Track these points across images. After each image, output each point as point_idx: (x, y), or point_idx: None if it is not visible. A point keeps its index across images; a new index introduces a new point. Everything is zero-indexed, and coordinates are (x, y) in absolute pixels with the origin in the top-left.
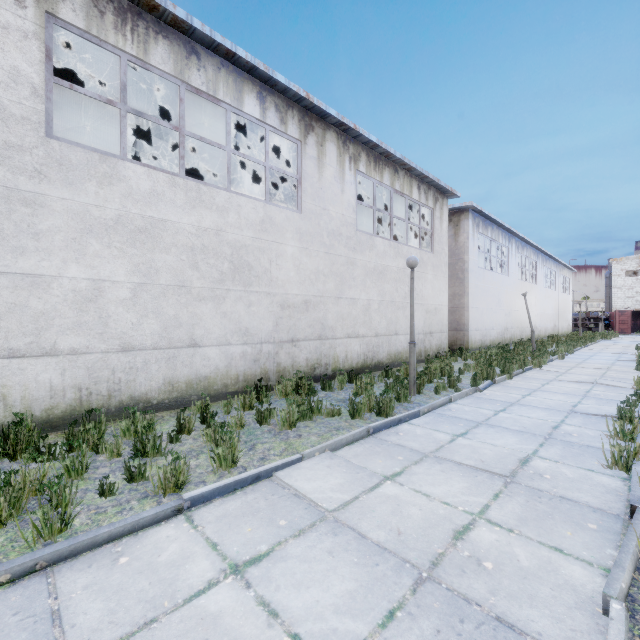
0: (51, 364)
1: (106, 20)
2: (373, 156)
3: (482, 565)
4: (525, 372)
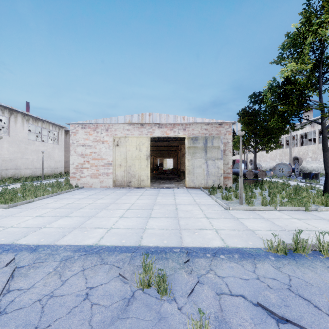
0: None
1: None
2: (35, 119)
3: None
4: None
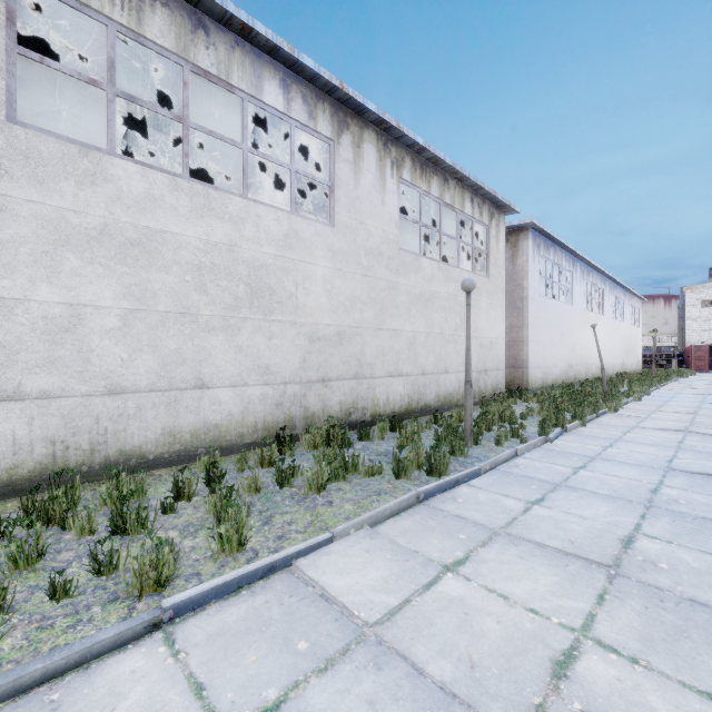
0: (14, 411)
1: None
2: (419, 162)
3: None
4: (599, 417)
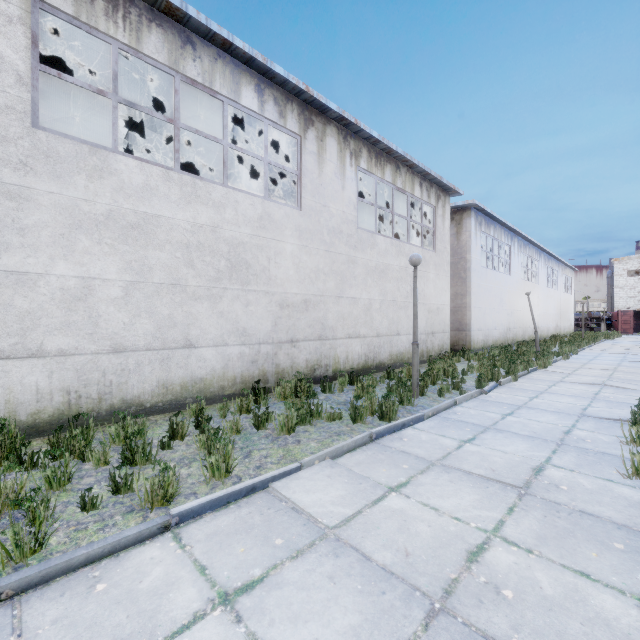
0: (37, 366)
1: (96, 6)
2: (374, 152)
3: (501, 594)
4: (530, 373)
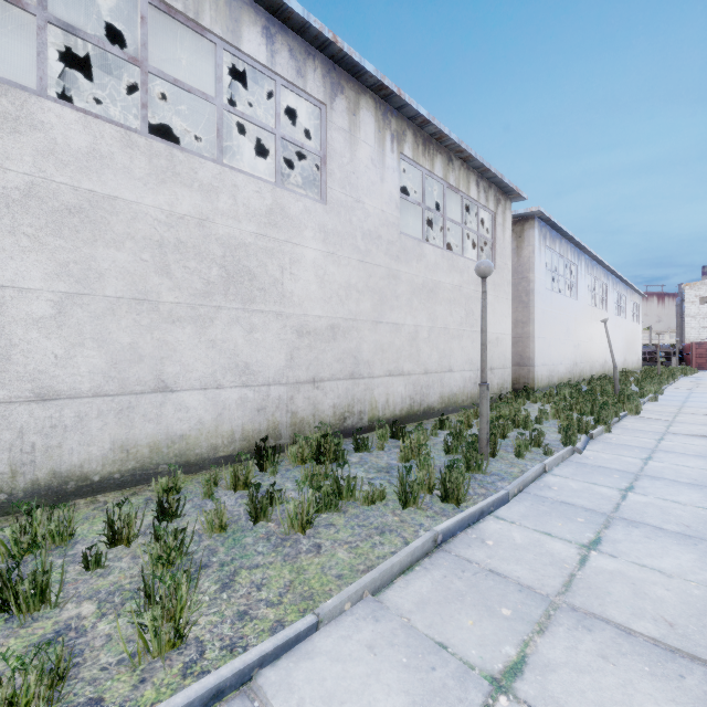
0: None
1: None
2: (422, 137)
3: None
4: (620, 420)
